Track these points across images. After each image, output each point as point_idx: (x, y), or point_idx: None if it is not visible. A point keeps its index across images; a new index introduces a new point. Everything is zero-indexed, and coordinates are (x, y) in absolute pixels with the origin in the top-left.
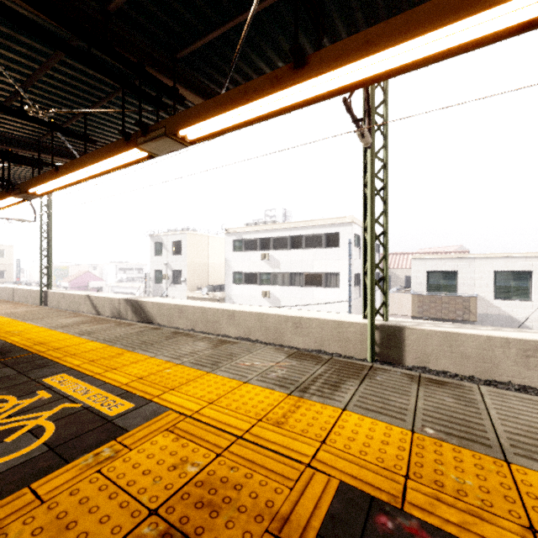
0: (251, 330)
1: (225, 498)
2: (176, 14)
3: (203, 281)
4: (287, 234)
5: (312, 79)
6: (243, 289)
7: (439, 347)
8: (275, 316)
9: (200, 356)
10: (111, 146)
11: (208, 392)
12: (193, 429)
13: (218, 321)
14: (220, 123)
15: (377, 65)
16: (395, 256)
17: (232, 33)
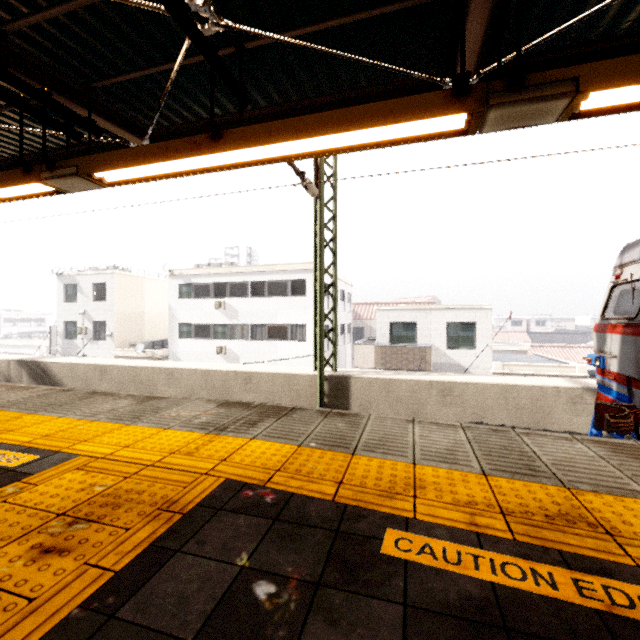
0: (195, 390)
1: (128, 499)
2: (91, 47)
3: (138, 335)
4: (248, 280)
5: (227, 152)
6: (192, 345)
7: (379, 393)
8: (222, 372)
9: (121, 412)
10: (3, 175)
11: (124, 440)
12: (105, 465)
13: (154, 382)
14: (143, 171)
15: (283, 150)
16: (369, 306)
17: (159, 75)
